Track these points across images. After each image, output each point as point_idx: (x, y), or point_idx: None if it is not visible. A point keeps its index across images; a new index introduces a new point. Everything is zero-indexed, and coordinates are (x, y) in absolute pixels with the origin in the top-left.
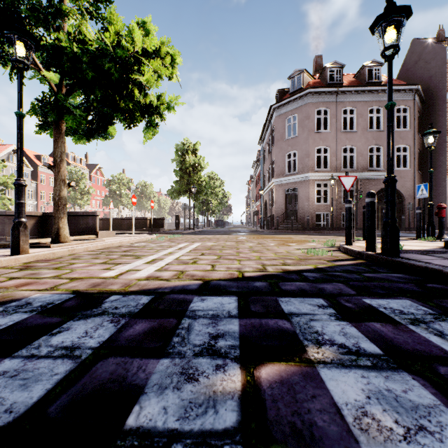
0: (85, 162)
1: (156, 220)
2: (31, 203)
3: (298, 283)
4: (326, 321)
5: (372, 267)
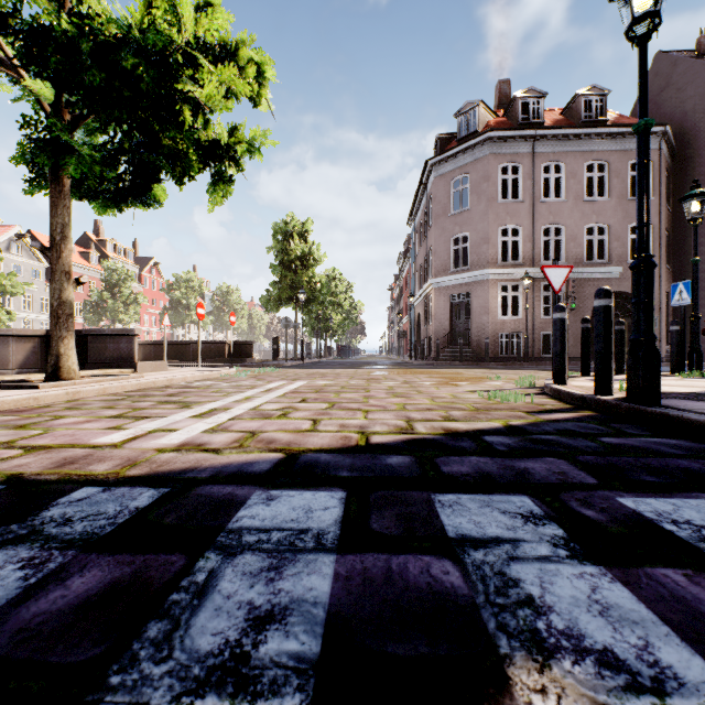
0: (132, 253)
1: (240, 344)
2: (45, 319)
3: (475, 459)
4: (548, 564)
5: (612, 425)
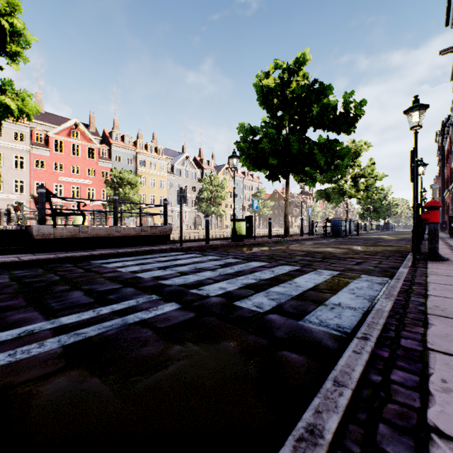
0: None
1: None
2: None
3: None
4: None
5: None
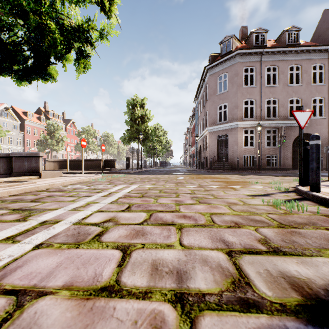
0: (61, 117)
1: (109, 161)
2: (19, 148)
3: None
4: None
5: None
